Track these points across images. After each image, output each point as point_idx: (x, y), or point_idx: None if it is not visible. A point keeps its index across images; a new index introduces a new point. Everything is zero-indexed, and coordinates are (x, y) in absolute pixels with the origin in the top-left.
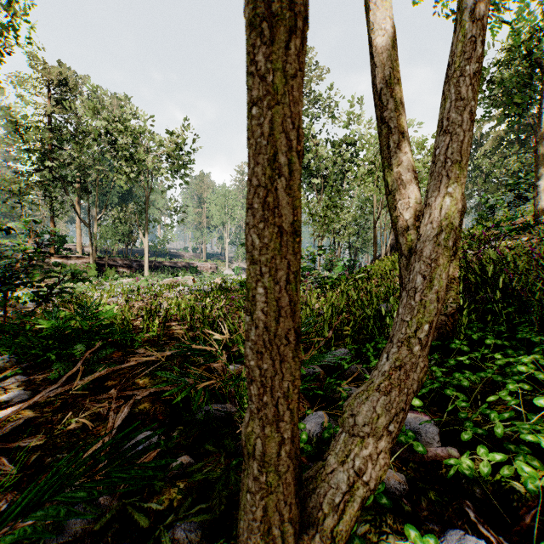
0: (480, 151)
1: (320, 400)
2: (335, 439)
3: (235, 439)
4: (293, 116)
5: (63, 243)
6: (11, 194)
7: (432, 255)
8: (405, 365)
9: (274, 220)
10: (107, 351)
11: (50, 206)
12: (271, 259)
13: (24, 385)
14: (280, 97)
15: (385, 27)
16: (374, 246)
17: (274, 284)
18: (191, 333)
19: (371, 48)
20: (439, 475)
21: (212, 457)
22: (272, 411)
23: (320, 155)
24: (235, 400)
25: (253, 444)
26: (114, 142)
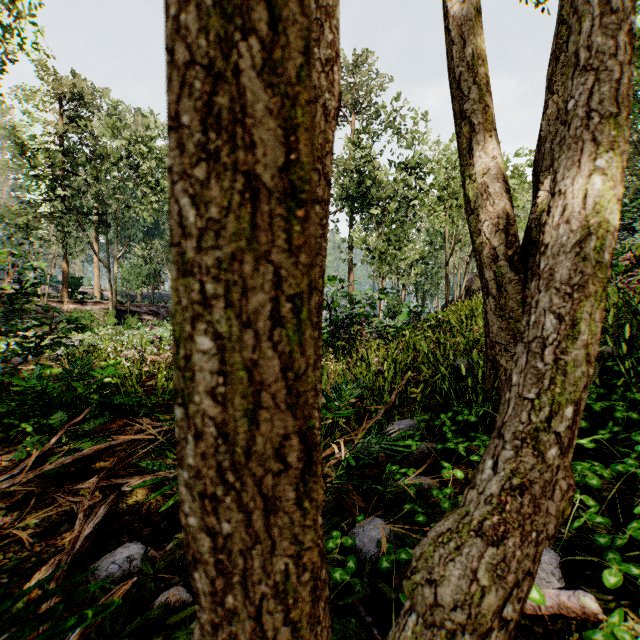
0: None
1: (378, 496)
2: (398, 623)
3: None
4: None
5: (78, 286)
6: (16, 228)
7: (577, 277)
8: (532, 486)
9: (235, 156)
10: (96, 422)
11: (62, 242)
12: (230, 262)
13: None
14: None
15: None
16: (446, 289)
17: (240, 326)
18: None
19: (447, 21)
20: None
21: None
22: (247, 630)
23: (380, 181)
24: None
25: None
26: (137, 166)
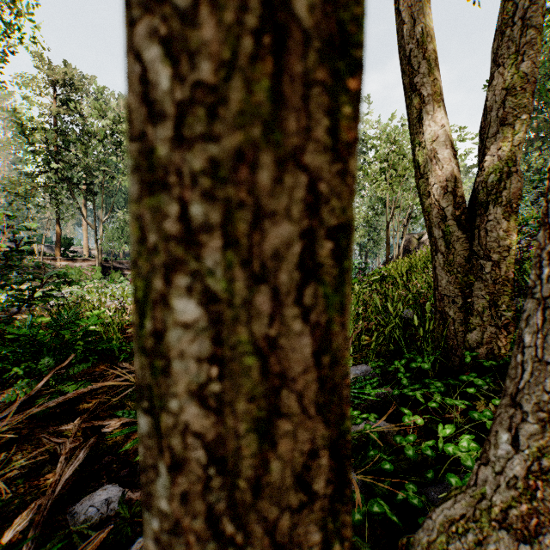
0: None
1: None
2: None
3: None
4: None
5: (69, 246)
6: (16, 196)
7: None
8: None
9: None
10: (80, 367)
11: (56, 208)
12: (234, 165)
13: None
14: None
15: None
16: (387, 248)
17: (248, 281)
18: None
19: (398, 3)
20: None
21: None
22: None
23: None
24: None
25: None
26: (120, 143)
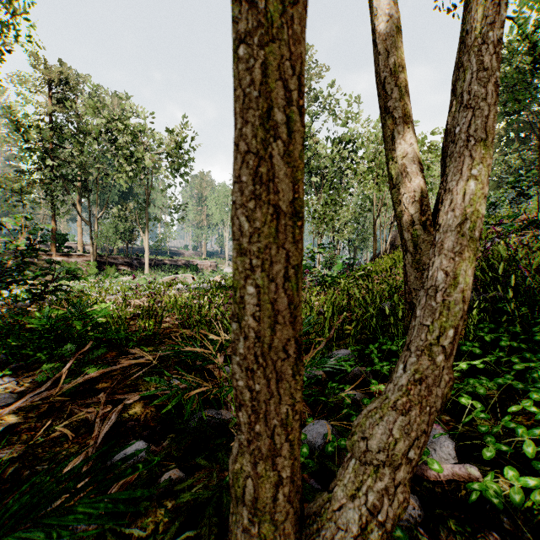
0: None
1: (322, 406)
2: (343, 466)
3: (229, 450)
4: (294, 57)
5: (64, 241)
6: (12, 192)
7: (457, 247)
8: (427, 378)
9: (269, 197)
10: (98, 352)
11: (51, 204)
12: (265, 249)
13: (11, 387)
14: (275, 31)
15: (389, 13)
16: (374, 244)
17: (268, 281)
18: (188, 332)
19: (374, 35)
20: (459, 498)
21: (205, 471)
22: (266, 444)
23: (319, 154)
24: (231, 405)
25: (243, 485)
26: (114, 141)
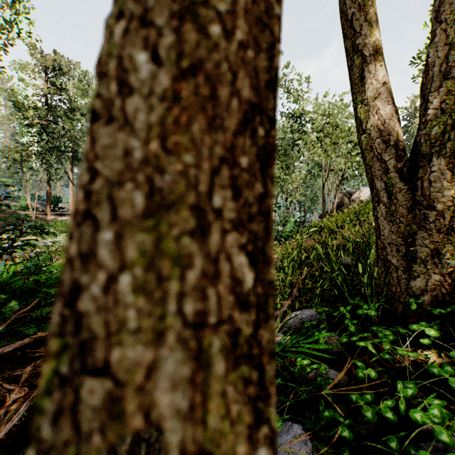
0: (414, 122)
1: None
2: None
3: None
4: None
5: (58, 203)
6: (14, 161)
7: None
8: None
9: None
10: (43, 311)
11: (47, 171)
12: None
13: None
14: None
15: None
16: (323, 204)
17: None
18: None
19: None
20: None
21: None
22: None
23: None
24: None
25: None
26: None
